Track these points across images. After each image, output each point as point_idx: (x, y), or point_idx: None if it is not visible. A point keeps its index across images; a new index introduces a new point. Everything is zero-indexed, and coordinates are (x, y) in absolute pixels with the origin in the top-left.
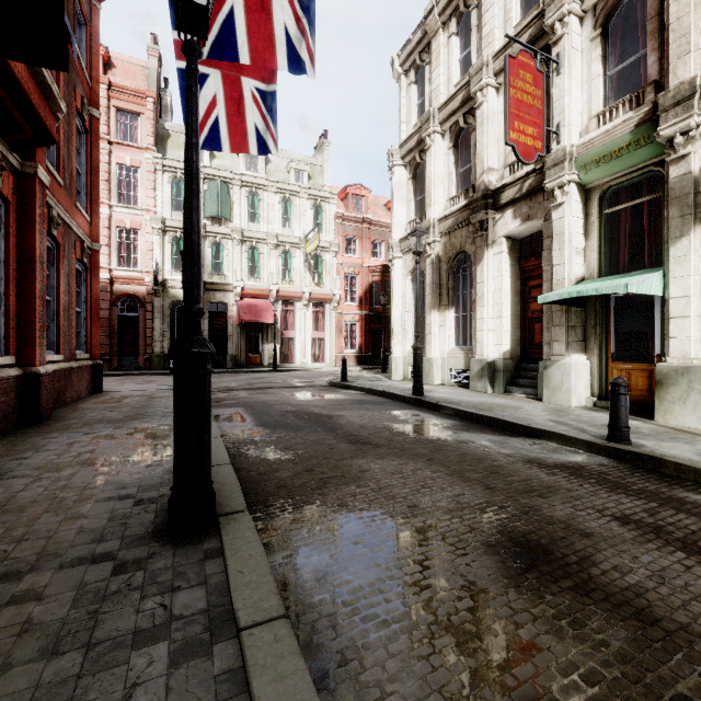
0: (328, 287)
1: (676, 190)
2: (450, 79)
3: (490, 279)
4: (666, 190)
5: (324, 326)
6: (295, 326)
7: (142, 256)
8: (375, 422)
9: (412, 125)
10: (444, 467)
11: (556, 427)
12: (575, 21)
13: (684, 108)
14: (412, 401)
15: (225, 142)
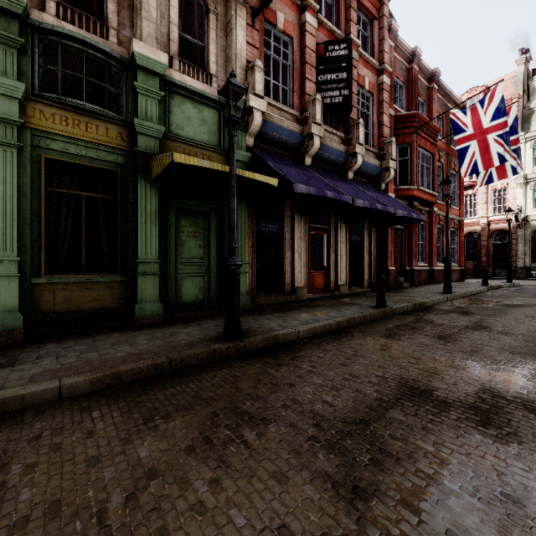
0: None
1: None
2: None
3: None
4: None
5: None
6: None
7: (509, 204)
8: None
9: None
10: None
11: None
12: None
13: None
14: None
15: (495, 178)
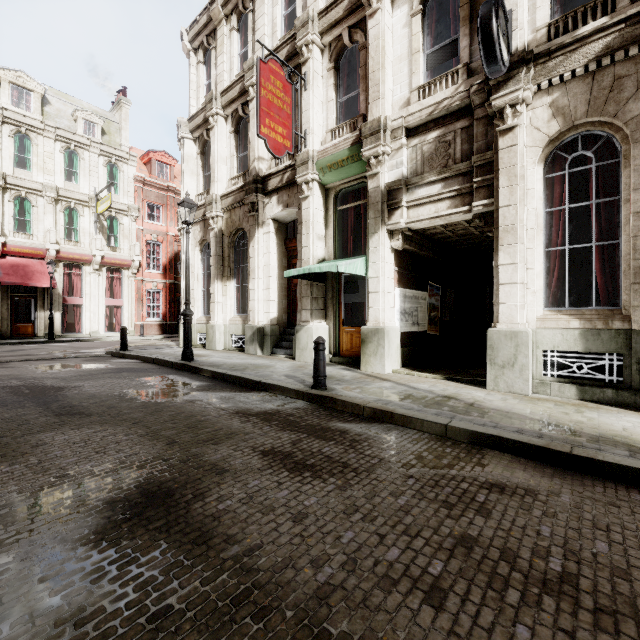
0: (126, 252)
1: (372, 198)
2: (232, 69)
3: (260, 255)
4: (368, 197)
5: (122, 294)
6: (83, 292)
7: None
8: (113, 390)
9: (201, 103)
10: (144, 428)
11: (284, 381)
12: (317, 50)
13: (375, 139)
14: (178, 366)
15: None
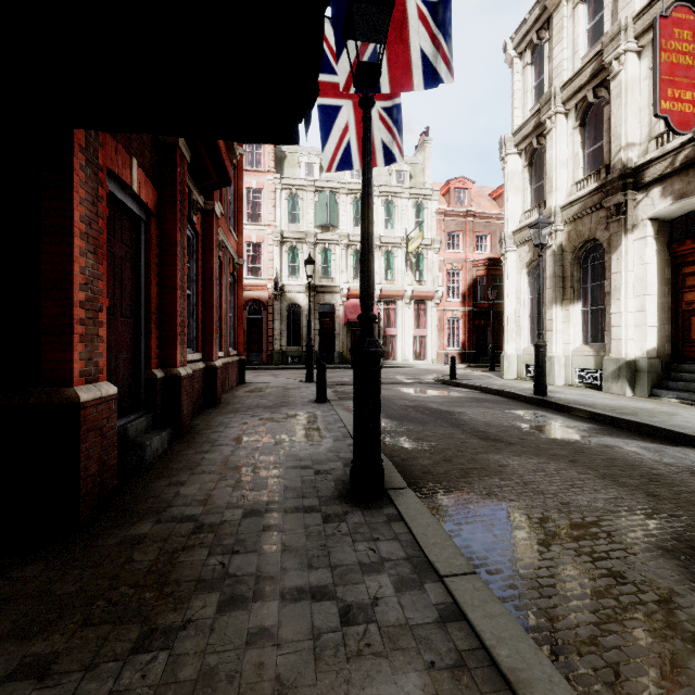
0: (429, 284)
1: None
2: (576, 52)
3: (629, 269)
4: None
5: (426, 324)
6: (396, 324)
7: (265, 266)
8: (499, 420)
9: (528, 109)
10: (591, 469)
11: None
12: None
13: None
14: (534, 401)
15: (354, 162)
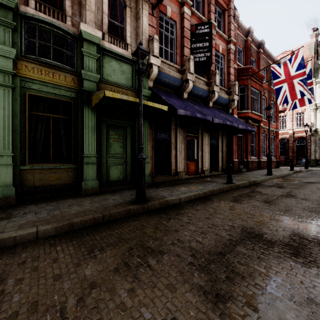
0: None
1: None
2: None
3: None
4: None
5: None
6: None
7: (306, 121)
8: None
9: None
10: None
11: None
12: None
13: None
14: None
15: (298, 106)
